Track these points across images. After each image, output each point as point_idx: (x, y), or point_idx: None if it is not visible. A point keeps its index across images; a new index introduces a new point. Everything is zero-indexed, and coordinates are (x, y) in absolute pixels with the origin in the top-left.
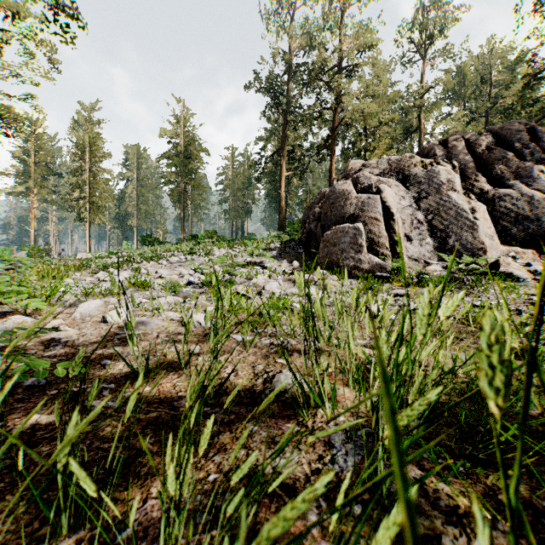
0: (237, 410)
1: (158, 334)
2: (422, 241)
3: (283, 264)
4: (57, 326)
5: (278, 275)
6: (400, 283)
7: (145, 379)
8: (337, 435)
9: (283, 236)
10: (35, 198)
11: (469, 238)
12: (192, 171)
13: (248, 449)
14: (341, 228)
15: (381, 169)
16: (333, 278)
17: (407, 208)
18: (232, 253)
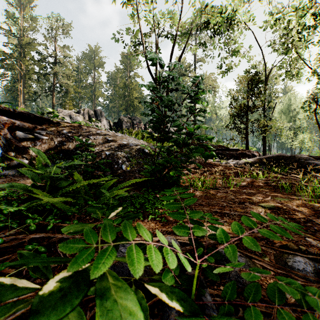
0: None
1: None
2: None
3: None
4: None
5: None
6: None
7: None
8: None
9: None
10: None
11: None
12: None
13: None
14: None
15: (66, 113)
16: None
17: None
18: None
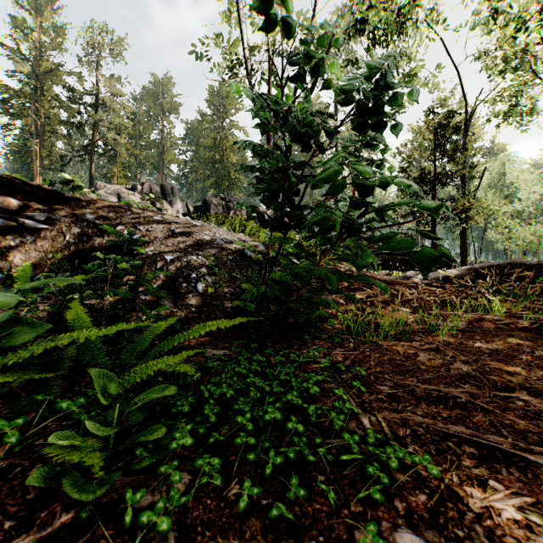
0: None
1: None
2: None
3: None
4: None
5: None
6: None
7: None
8: None
9: None
10: None
11: None
12: None
13: None
14: None
15: (112, 191)
16: None
17: None
18: None
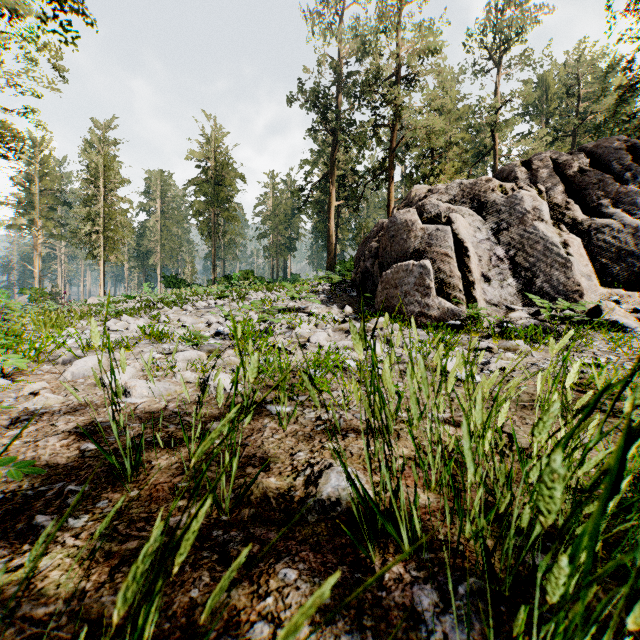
0: (263, 534)
1: (168, 403)
2: (503, 282)
3: (332, 310)
4: (37, 391)
5: (327, 323)
6: (478, 334)
7: (134, 476)
8: (425, 593)
9: (332, 276)
10: (40, 233)
11: (561, 279)
12: (224, 200)
13: (275, 623)
14: (403, 266)
15: (452, 195)
16: (394, 328)
17: (484, 241)
18: (271, 297)
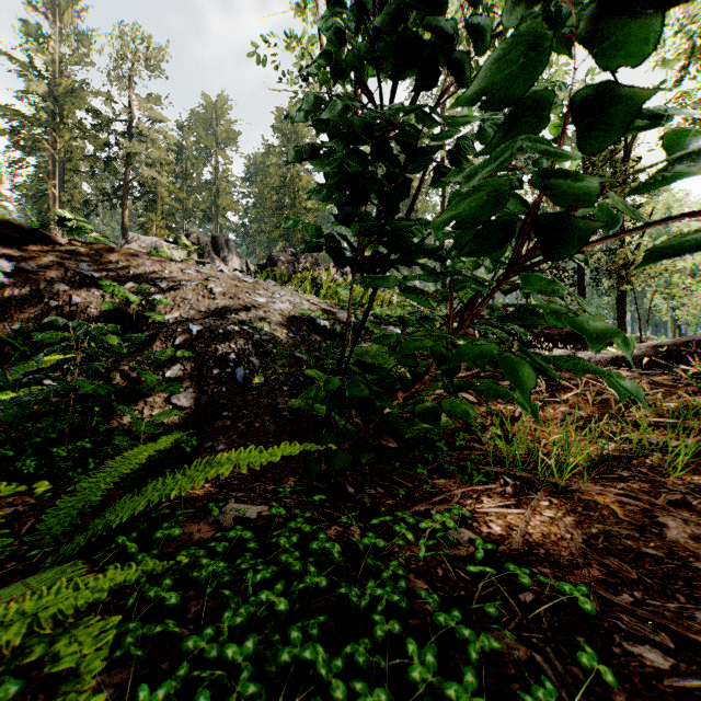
0: None
1: None
2: None
3: None
4: None
5: None
6: None
7: None
8: None
9: None
10: None
11: None
12: None
13: None
14: None
15: (147, 244)
16: None
17: None
18: None
